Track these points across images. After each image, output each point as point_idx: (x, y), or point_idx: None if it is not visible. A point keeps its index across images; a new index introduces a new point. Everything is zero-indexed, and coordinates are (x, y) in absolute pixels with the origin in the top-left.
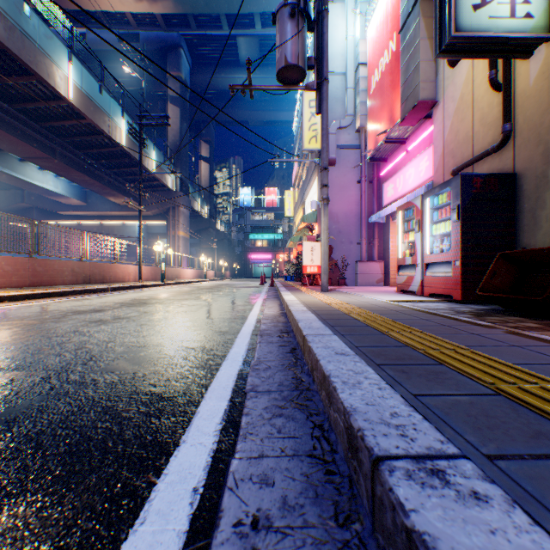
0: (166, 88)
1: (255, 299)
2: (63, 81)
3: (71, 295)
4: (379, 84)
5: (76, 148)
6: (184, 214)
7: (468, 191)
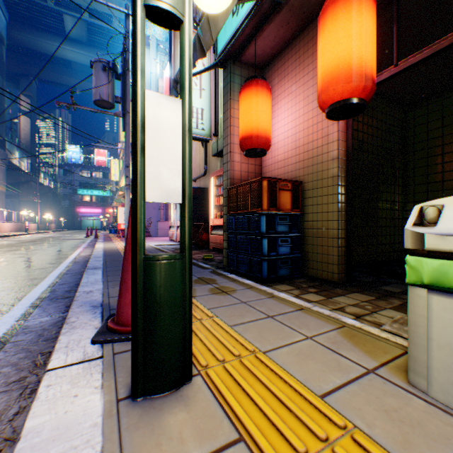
0: None
1: (78, 248)
2: None
3: None
4: None
5: None
6: None
7: None
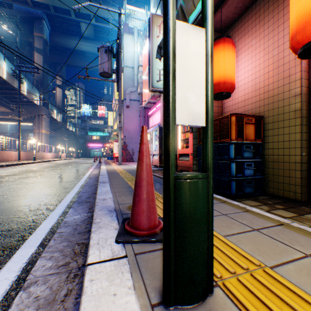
0: (32, 40)
1: (90, 168)
2: None
3: None
4: (146, 78)
5: None
6: (46, 120)
7: (161, 132)
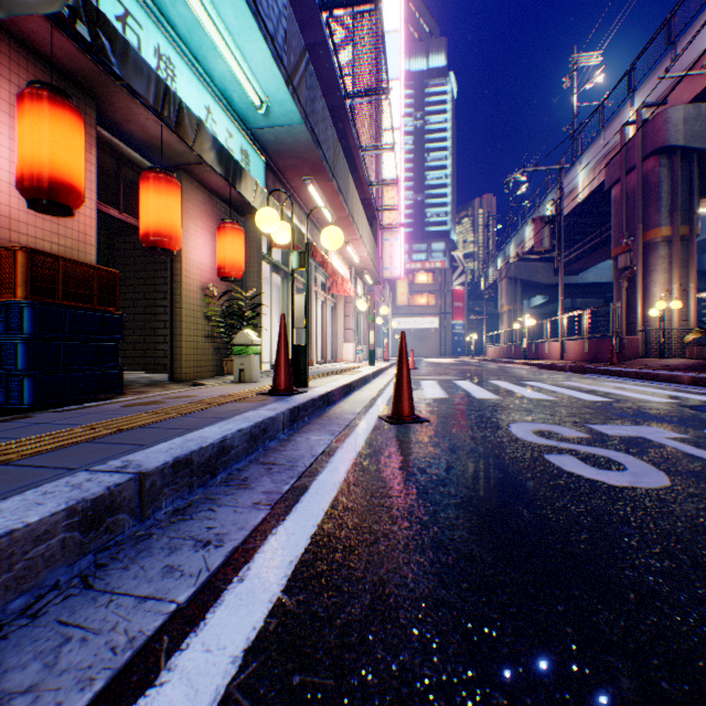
0: None
1: None
2: None
3: None
4: None
5: None
6: None
7: None
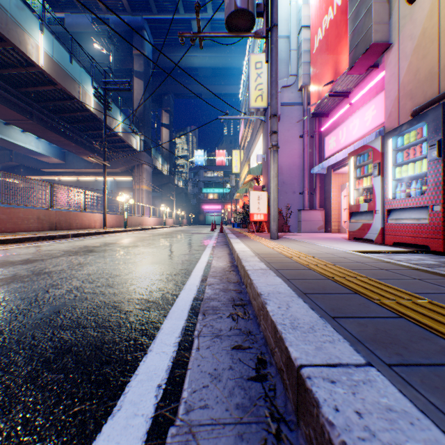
0: (132, 65)
1: (204, 246)
2: (34, 49)
3: (28, 241)
4: (323, 41)
5: (51, 112)
6: (147, 171)
7: None
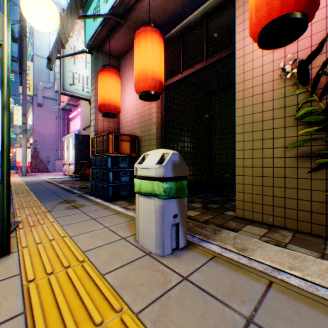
0: None
1: None
2: None
3: None
4: None
5: None
6: None
7: (78, 139)
